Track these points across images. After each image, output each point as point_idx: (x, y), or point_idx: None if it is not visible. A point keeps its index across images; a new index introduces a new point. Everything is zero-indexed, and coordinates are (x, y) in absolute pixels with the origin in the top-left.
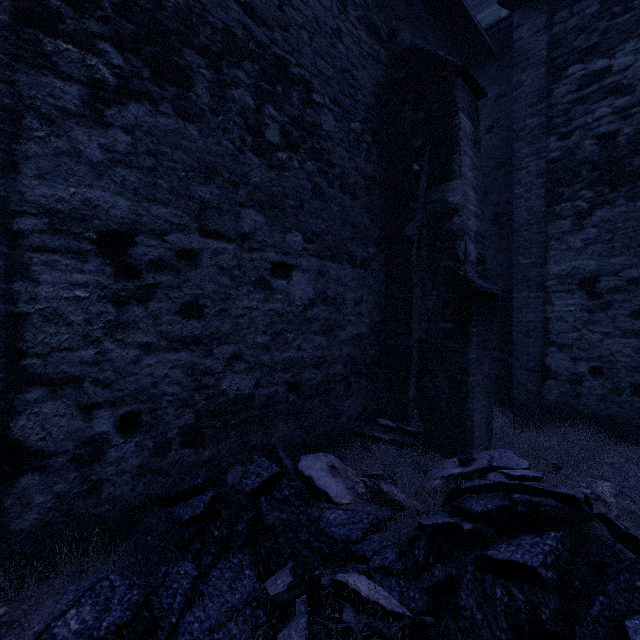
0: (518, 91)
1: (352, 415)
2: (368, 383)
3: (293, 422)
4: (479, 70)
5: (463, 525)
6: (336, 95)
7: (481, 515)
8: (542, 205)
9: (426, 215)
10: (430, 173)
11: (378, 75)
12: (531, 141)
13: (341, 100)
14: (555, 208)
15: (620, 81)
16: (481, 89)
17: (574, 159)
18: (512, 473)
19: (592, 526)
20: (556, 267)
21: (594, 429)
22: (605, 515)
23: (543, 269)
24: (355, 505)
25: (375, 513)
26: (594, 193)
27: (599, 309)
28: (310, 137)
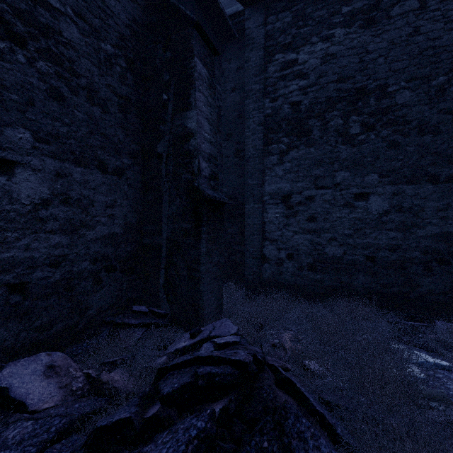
0: (248, 64)
1: (103, 306)
2: (122, 276)
3: (17, 324)
4: (227, 46)
5: (154, 407)
6: (82, 10)
7: (165, 397)
8: (261, 145)
9: (172, 136)
10: (175, 103)
11: (134, 13)
12: (255, 100)
13: (89, 17)
14: (268, 147)
15: (302, 70)
16: (214, 47)
17: (279, 116)
18: (219, 341)
19: (263, 377)
20: (269, 187)
21: (289, 294)
22: (274, 365)
23: (262, 188)
24: (61, 406)
25: (76, 412)
26: (289, 140)
27: (292, 216)
28: (44, 38)
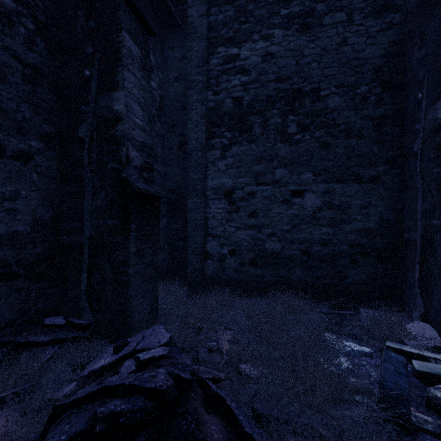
0: (190, 53)
1: None
2: (29, 284)
3: None
4: (170, 33)
5: None
6: None
7: None
8: (204, 138)
9: (96, 119)
10: (99, 80)
11: None
12: (198, 91)
13: None
14: (211, 141)
15: (244, 65)
16: (149, 25)
17: (221, 110)
18: (143, 357)
19: (189, 398)
20: (212, 182)
21: (231, 290)
22: (203, 380)
23: (205, 183)
24: None
25: None
26: (231, 135)
27: (234, 211)
28: None
